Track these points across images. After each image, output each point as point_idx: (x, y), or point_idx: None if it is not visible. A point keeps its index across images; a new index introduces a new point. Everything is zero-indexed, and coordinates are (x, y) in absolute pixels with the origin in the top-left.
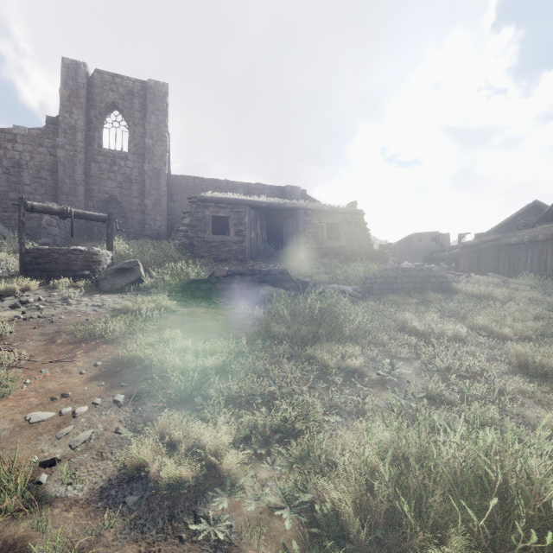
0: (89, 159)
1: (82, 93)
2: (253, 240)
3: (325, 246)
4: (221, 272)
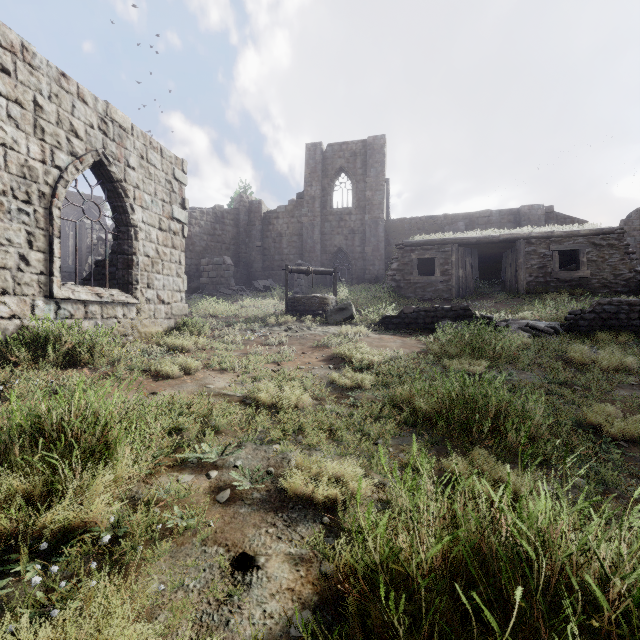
0: (323, 220)
1: (319, 168)
2: (461, 278)
3: (556, 279)
4: (408, 309)
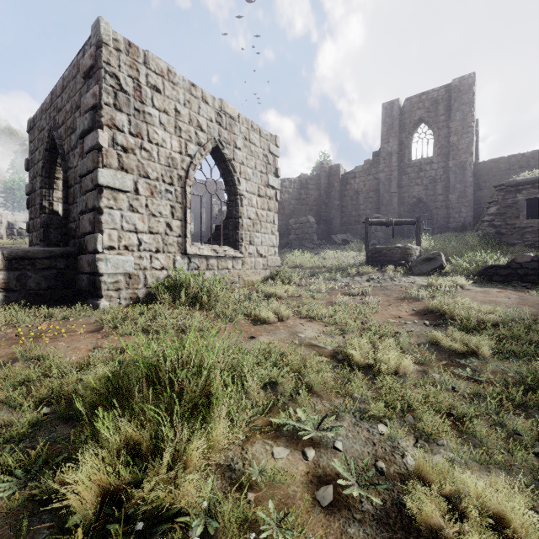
0: (400, 173)
1: (395, 124)
2: None
3: None
4: (523, 258)
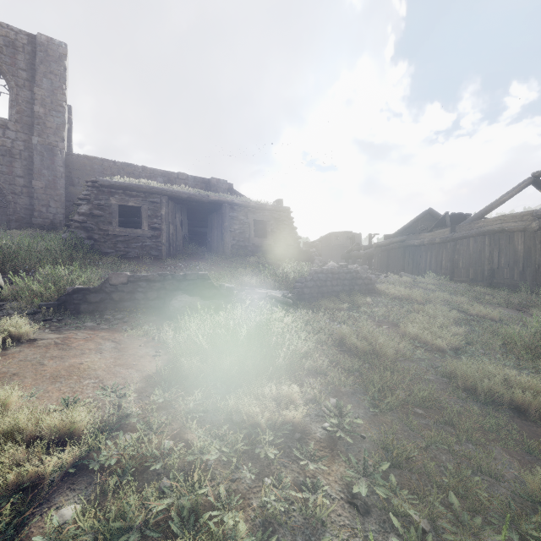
0: None
1: None
2: (172, 235)
3: (252, 244)
4: (119, 278)
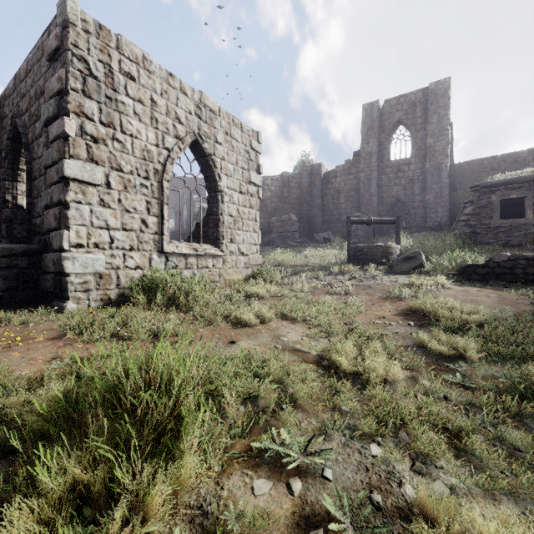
0: (380, 173)
1: (375, 125)
2: None
3: None
4: (500, 257)
